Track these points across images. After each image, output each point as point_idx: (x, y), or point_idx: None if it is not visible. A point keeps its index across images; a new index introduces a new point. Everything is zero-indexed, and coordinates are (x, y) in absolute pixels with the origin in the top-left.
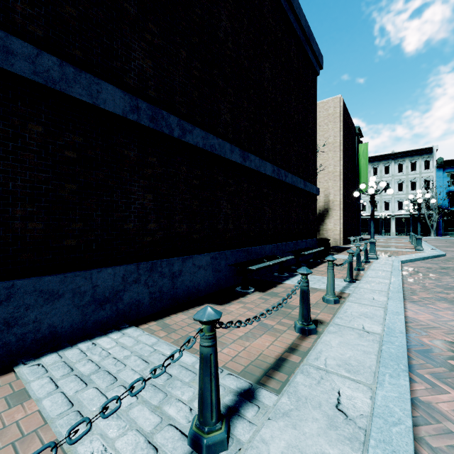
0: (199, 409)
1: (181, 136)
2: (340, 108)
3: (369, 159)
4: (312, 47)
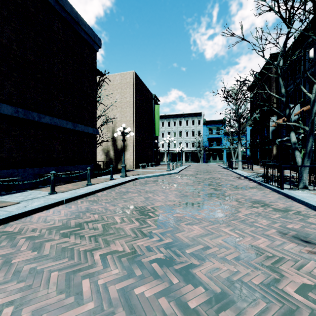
0: None
1: None
2: (134, 79)
3: (171, 116)
4: (84, 30)
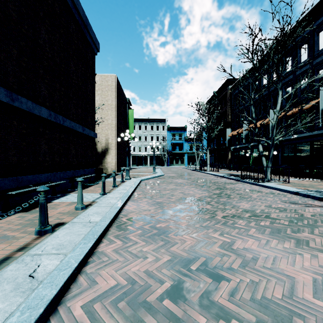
0: None
1: None
2: (116, 83)
3: (137, 120)
4: (90, 33)
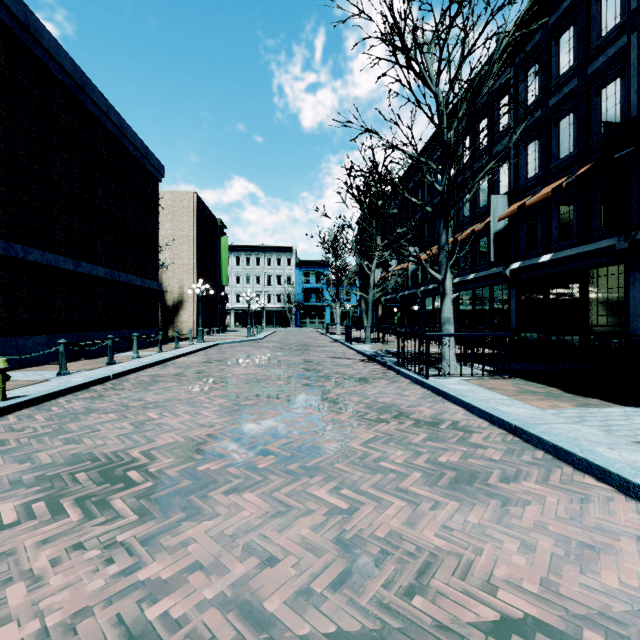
0: (60, 367)
1: (25, 257)
2: (195, 204)
3: (243, 248)
4: (151, 163)
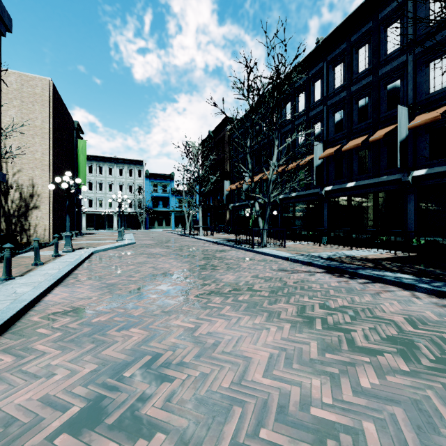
0: None
1: None
2: (51, 93)
3: (95, 158)
4: None
